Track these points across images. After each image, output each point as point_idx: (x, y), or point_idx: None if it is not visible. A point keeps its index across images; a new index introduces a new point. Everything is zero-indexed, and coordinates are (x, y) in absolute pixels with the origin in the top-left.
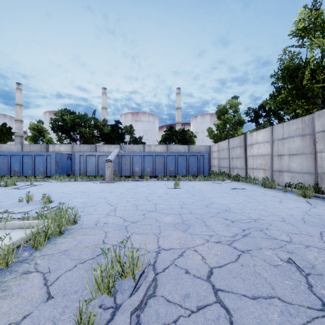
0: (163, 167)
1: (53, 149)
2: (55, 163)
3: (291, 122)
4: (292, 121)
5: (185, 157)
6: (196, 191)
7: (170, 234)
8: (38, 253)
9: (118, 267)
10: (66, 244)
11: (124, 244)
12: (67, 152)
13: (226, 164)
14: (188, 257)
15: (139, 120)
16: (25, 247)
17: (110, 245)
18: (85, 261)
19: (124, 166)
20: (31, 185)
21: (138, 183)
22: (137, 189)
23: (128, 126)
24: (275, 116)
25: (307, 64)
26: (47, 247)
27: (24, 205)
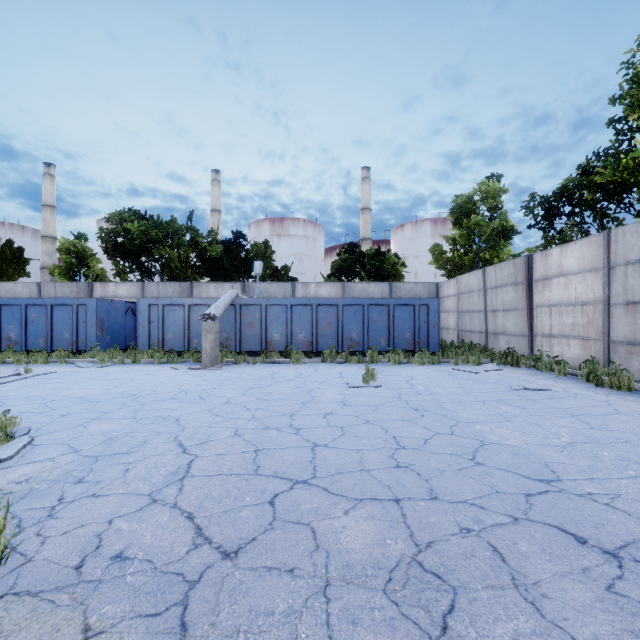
0: (335, 332)
1: (102, 292)
2: (95, 323)
3: None
4: None
5: (386, 309)
6: (422, 397)
7: None
8: None
9: None
10: None
11: None
12: (132, 298)
13: (478, 325)
14: None
15: (285, 233)
16: None
17: None
18: None
19: (247, 329)
20: (27, 373)
21: (276, 369)
22: (270, 389)
23: (260, 244)
24: (596, 213)
25: None
26: None
27: None
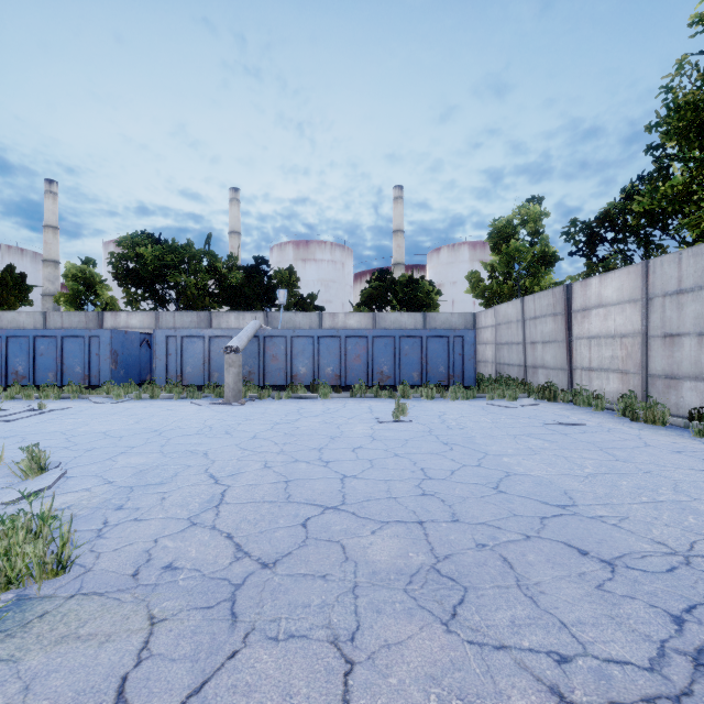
0: (364, 366)
1: (113, 322)
2: (109, 356)
3: None
4: None
5: (418, 341)
6: (453, 432)
7: (395, 642)
8: None
9: None
10: None
11: None
12: (146, 329)
13: (517, 358)
14: None
15: (311, 258)
16: None
17: None
18: None
19: (271, 362)
20: (41, 409)
21: (303, 404)
22: (297, 424)
23: (284, 270)
24: (640, 240)
25: None
26: None
27: None
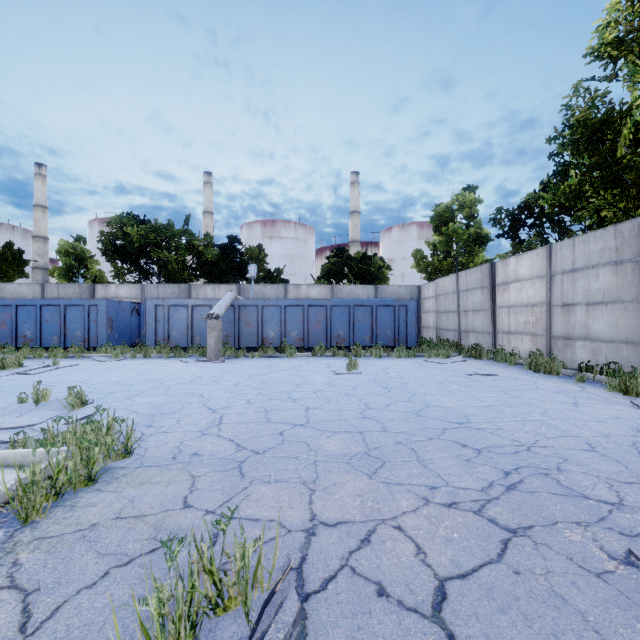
0: (324, 330)
1: (104, 292)
2: (105, 322)
3: (591, 236)
4: (593, 233)
5: (369, 310)
6: (393, 380)
7: (339, 483)
8: (28, 532)
9: (206, 587)
10: (99, 507)
11: (223, 526)
12: (133, 299)
13: (453, 324)
14: (382, 546)
15: (277, 235)
16: (1, 516)
17: (201, 510)
18: (132, 559)
19: (245, 327)
20: (55, 365)
21: (273, 361)
22: (270, 376)
23: (254, 248)
24: (554, 226)
25: (627, 114)
26: (54, 517)
27: (27, 411)
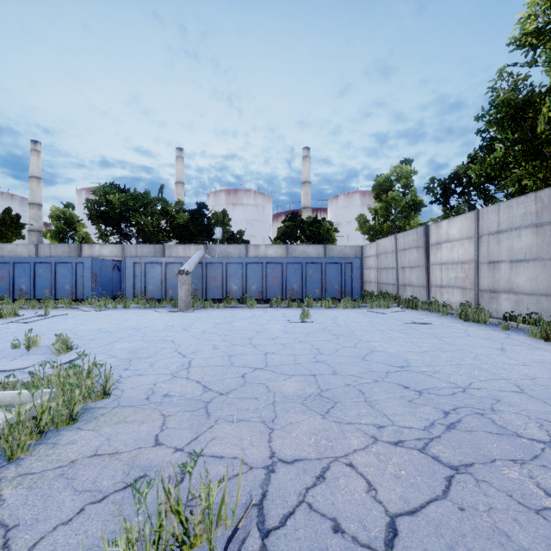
0: (280, 284)
1: (89, 252)
2: (90, 277)
3: (514, 202)
4: (516, 199)
5: (319, 266)
6: (340, 328)
7: (295, 422)
8: (12, 469)
9: (173, 526)
10: (78, 445)
11: (189, 469)
12: (115, 257)
13: (392, 279)
14: (336, 483)
15: (239, 202)
16: None
17: (170, 448)
18: (106, 496)
19: (211, 282)
20: (46, 315)
21: (236, 311)
22: (233, 324)
23: (219, 213)
24: (480, 193)
25: (546, 94)
26: (37, 454)
27: (19, 356)
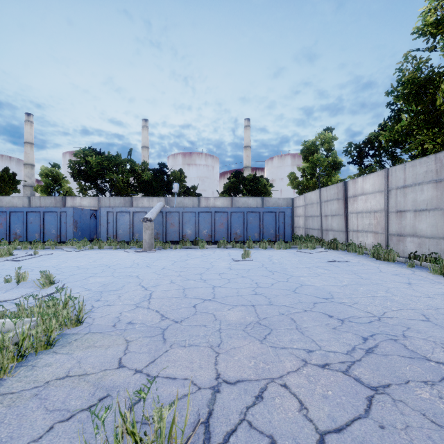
0: (226, 229)
1: (72, 203)
2: (72, 223)
3: (417, 162)
4: (419, 160)
5: (258, 215)
6: (275, 265)
7: (237, 347)
8: None
9: None
10: (53, 367)
11: (143, 395)
12: (92, 207)
13: (317, 225)
14: (272, 402)
15: (193, 163)
16: None
17: (131, 370)
18: (73, 415)
19: (170, 227)
20: (35, 254)
21: (190, 251)
22: (187, 262)
23: (177, 171)
24: (389, 155)
25: None
26: (17, 375)
27: (10, 289)
